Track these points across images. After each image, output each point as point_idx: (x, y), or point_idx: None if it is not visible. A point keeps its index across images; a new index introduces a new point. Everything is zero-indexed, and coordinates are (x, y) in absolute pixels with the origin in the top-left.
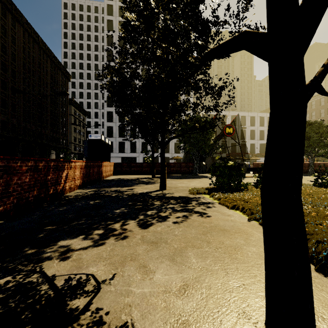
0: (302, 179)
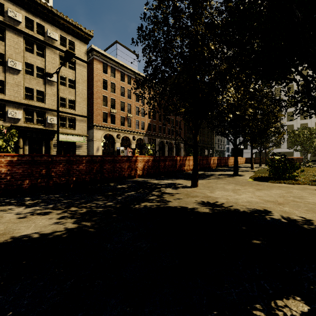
0: None
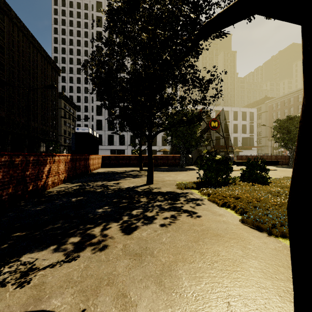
0: (285, 171)
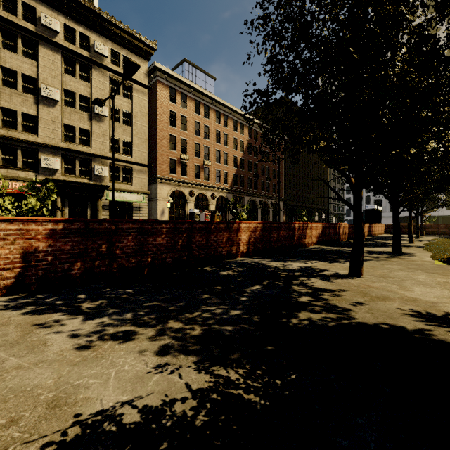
0: None
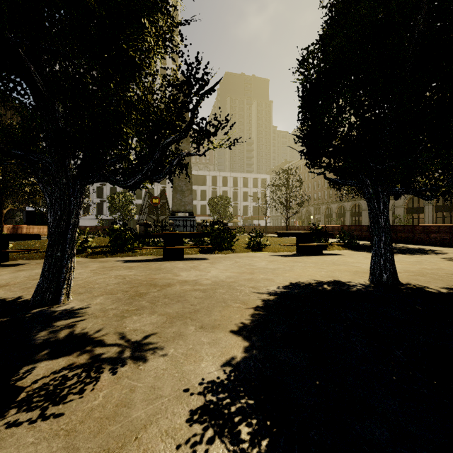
0: None
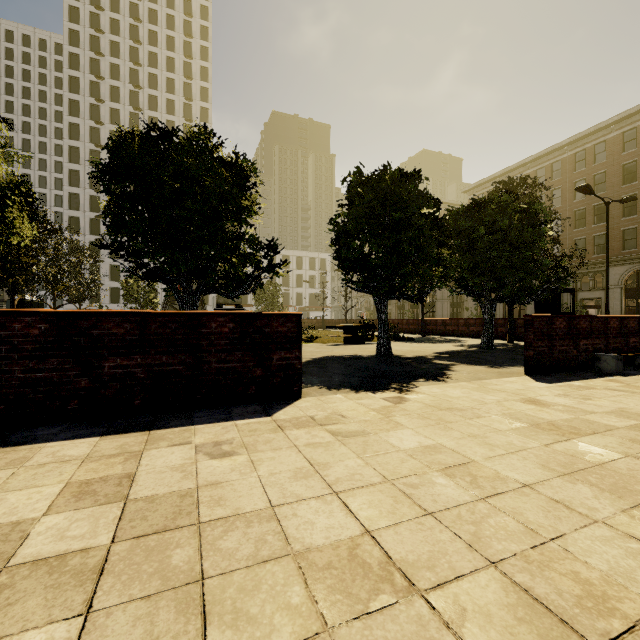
0: None
